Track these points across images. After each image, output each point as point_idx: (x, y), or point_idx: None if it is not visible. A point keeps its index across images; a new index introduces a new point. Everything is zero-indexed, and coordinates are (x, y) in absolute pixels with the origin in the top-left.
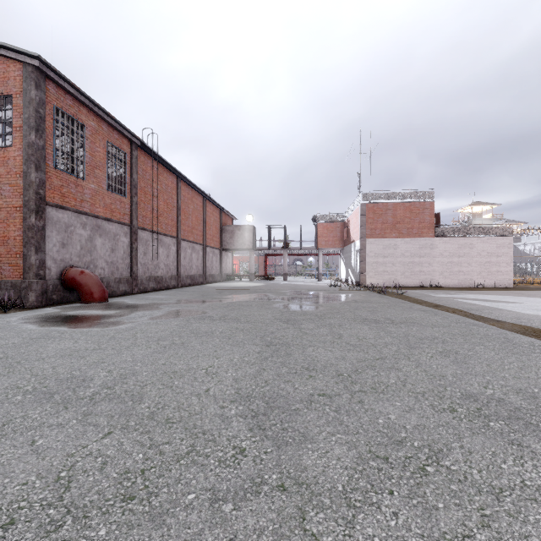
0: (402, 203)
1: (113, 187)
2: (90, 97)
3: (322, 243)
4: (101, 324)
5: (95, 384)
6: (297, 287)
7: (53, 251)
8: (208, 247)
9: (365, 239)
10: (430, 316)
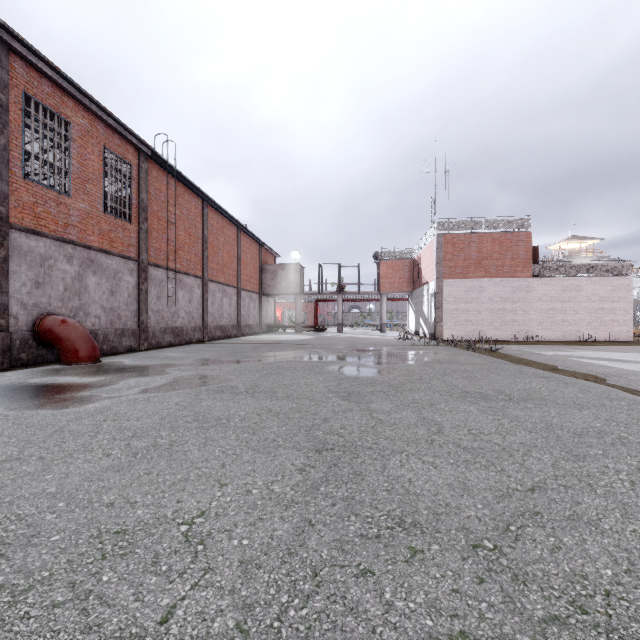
0: (490, 233)
1: (113, 208)
2: (75, 83)
3: (386, 285)
4: (61, 401)
5: None
6: (355, 341)
7: (22, 292)
8: (243, 290)
9: (442, 280)
10: (560, 387)
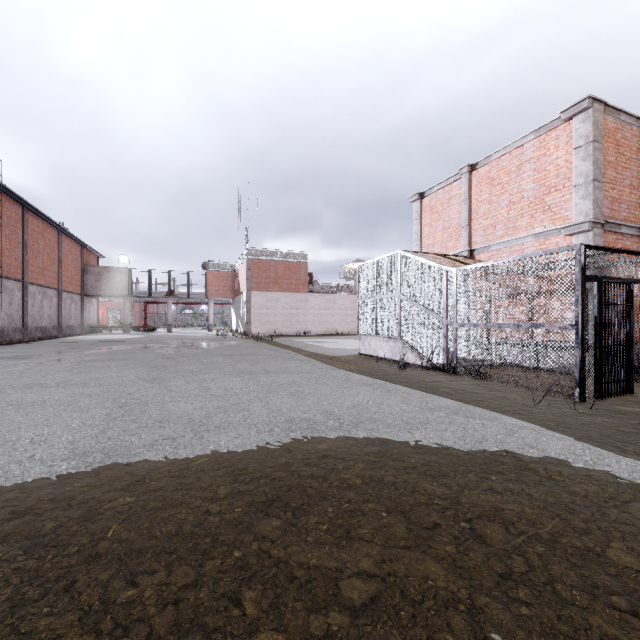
0: (283, 261)
1: None
2: None
3: (212, 292)
4: None
5: (51, 383)
6: (182, 338)
7: None
8: (65, 292)
9: (251, 292)
10: (270, 351)
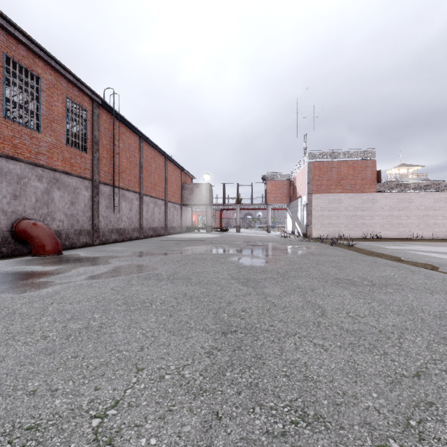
0: (346, 161)
1: (73, 142)
2: (44, 48)
3: (271, 198)
4: (22, 286)
5: None
6: (249, 239)
7: (3, 203)
8: (169, 202)
9: (312, 194)
10: (409, 274)
